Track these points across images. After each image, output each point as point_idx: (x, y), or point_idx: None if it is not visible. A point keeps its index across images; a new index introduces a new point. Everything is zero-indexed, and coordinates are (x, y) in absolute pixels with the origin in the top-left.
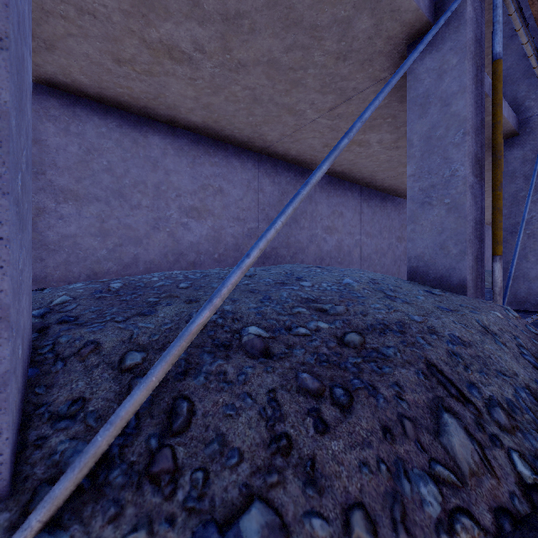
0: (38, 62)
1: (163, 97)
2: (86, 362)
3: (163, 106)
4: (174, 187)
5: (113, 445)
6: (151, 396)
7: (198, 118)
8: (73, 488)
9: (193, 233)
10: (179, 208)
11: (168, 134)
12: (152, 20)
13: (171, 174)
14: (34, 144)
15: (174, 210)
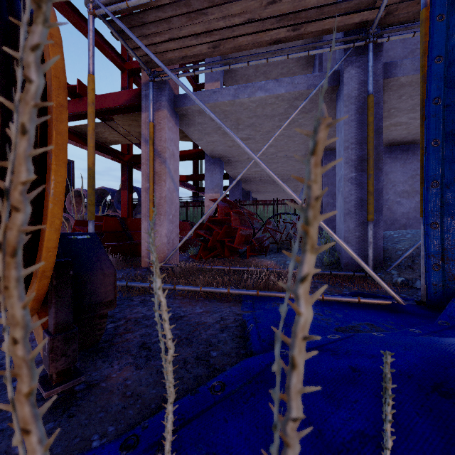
0: (330, 145)
1: (386, 138)
2: (385, 251)
3: (385, 141)
4: (390, 181)
5: (399, 264)
6: (406, 259)
7: (409, 139)
8: (396, 265)
9: (404, 206)
10: (394, 193)
11: (387, 152)
12: (387, 120)
13: (388, 174)
14: (324, 177)
15: (390, 194)
